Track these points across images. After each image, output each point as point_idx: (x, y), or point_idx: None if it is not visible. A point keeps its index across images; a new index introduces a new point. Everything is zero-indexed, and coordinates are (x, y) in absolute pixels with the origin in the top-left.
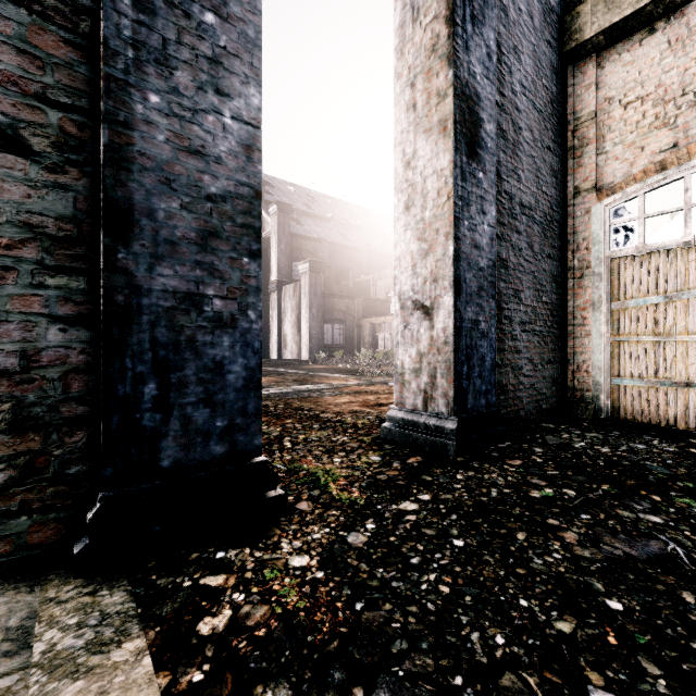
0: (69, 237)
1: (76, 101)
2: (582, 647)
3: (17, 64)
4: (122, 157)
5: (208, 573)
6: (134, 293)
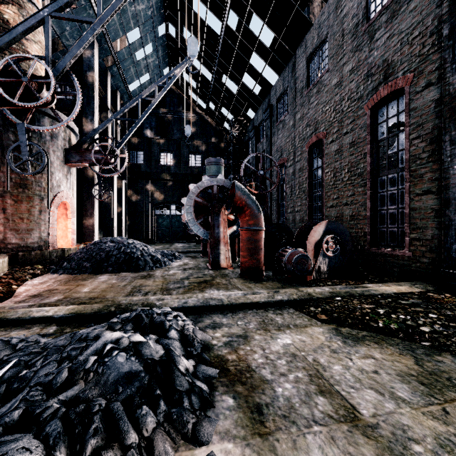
0: (439, 209)
1: (441, 176)
2: (453, 319)
3: (430, 175)
4: (447, 187)
5: (449, 294)
6: (450, 221)
